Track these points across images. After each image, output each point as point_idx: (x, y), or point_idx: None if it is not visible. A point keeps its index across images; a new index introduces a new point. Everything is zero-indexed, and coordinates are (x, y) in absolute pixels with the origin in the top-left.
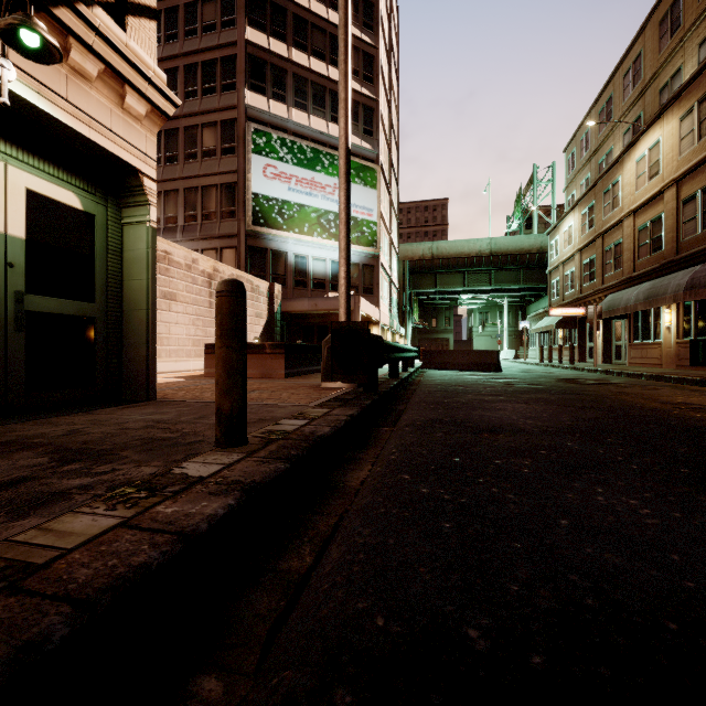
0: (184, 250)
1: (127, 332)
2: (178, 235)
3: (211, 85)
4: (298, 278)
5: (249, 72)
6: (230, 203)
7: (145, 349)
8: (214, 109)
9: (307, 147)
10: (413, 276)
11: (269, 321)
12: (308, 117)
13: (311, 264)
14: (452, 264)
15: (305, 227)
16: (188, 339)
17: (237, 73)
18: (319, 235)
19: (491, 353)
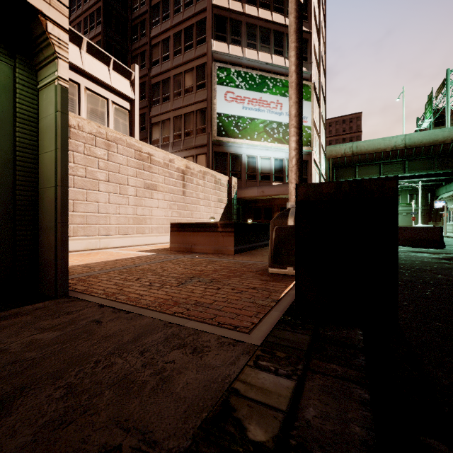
0: (163, 153)
1: (41, 214)
2: (169, 149)
3: (190, 43)
4: (249, 173)
5: (215, 27)
6: (202, 123)
7: (54, 234)
8: (191, 59)
9: (256, 75)
10: (336, 169)
11: (228, 205)
12: (257, 53)
13: (259, 162)
14: (370, 158)
15: (254, 135)
16: (166, 219)
17: (206, 29)
18: (265, 140)
19: (432, 230)
